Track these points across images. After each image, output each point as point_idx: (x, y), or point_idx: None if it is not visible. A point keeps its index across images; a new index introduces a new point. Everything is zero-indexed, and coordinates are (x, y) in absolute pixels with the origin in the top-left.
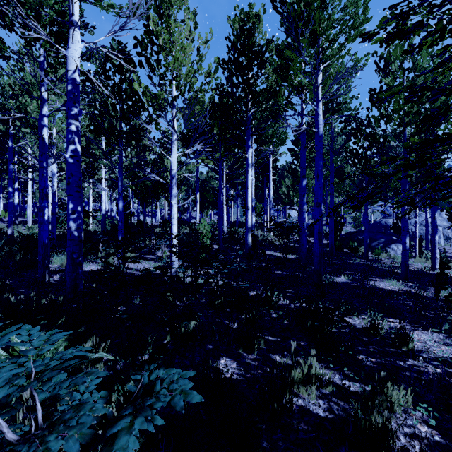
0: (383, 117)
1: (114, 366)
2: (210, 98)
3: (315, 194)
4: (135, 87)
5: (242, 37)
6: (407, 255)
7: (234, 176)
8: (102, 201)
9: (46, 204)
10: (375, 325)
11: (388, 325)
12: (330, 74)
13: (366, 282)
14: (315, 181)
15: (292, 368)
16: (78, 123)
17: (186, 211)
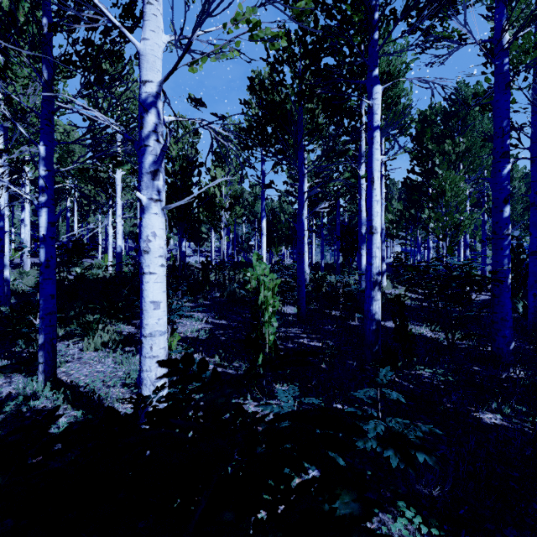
0: None
1: None
2: None
3: None
4: None
5: None
6: None
7: (318, 197)
8: (117, 233)
9: None
10: None
11: None
12: None
13: None
14: None
15: None
16: None
17: (251, 250)
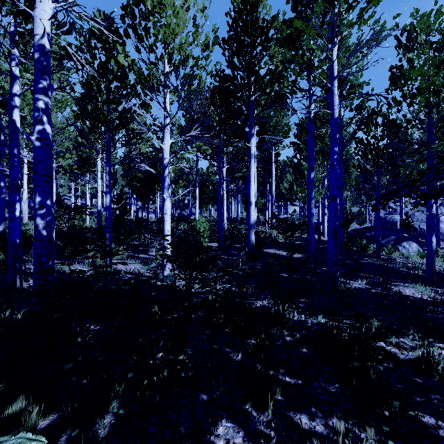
0: (406, 98)
1: (55, 441)
2: (207, 73)
3: (329, 186)
4: (119, 59)
5: (244, 13)
6: (433, 256)
7: (235, 171)
8: (98, 197)
9: (18, 198)
10: (429, 360)
11: (441, 356)
12: (347, 47)
13: (389, 288)
14: (329, 171)
15: (328, 443)
16: (48, 100)
17: (186, 207)
